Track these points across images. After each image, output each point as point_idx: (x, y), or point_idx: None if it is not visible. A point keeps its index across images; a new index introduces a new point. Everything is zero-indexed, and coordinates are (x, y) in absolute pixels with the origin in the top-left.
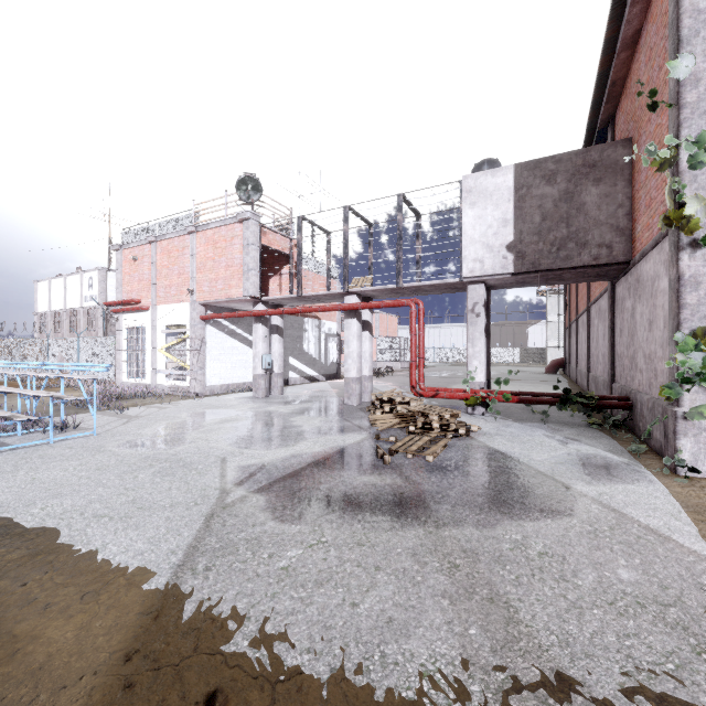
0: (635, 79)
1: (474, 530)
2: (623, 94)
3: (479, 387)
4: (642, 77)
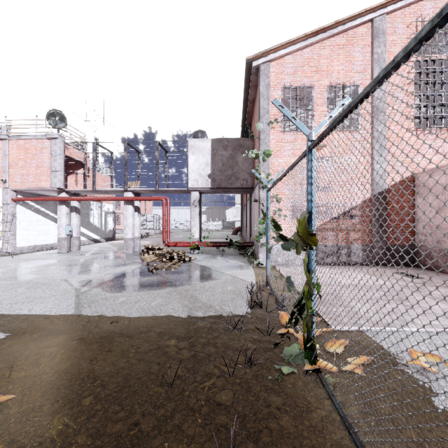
0: (255, 116)
1: (189, 286)
2: (253, 117)
3: (196, 240)
4: (256, 117)
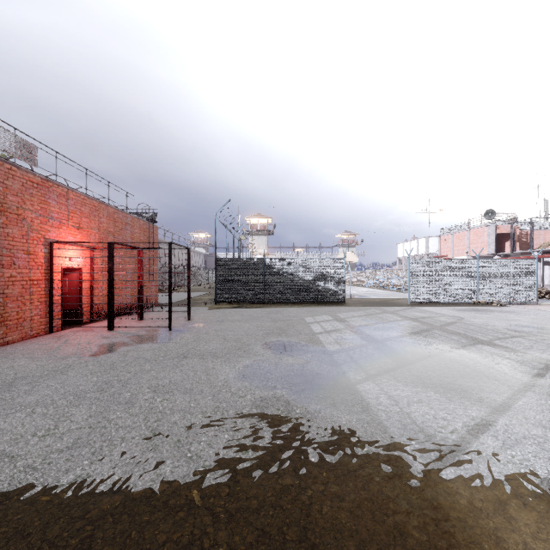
0: None
1: None
2: None
3: None
4: None
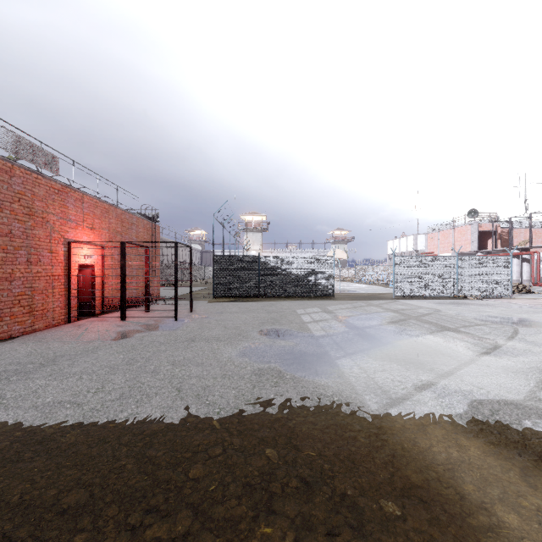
0: None
1: None
2: None
3: None
4: None
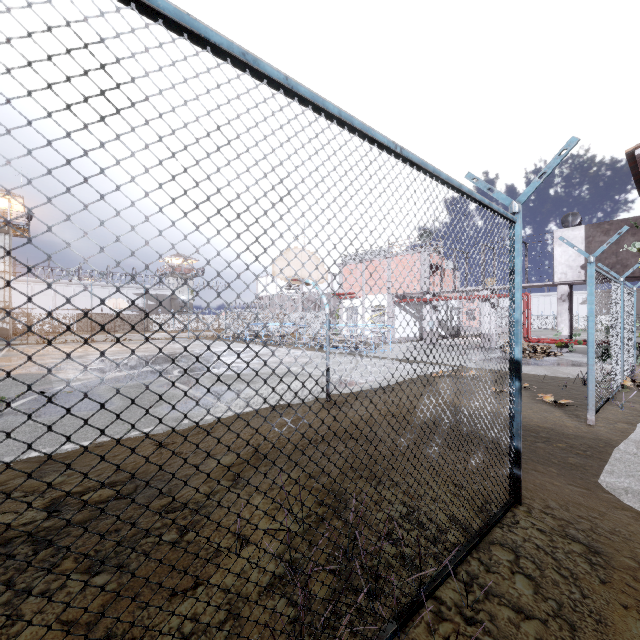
0: None
1: (552, 366)
2: None
3: (564, 338)
4: None
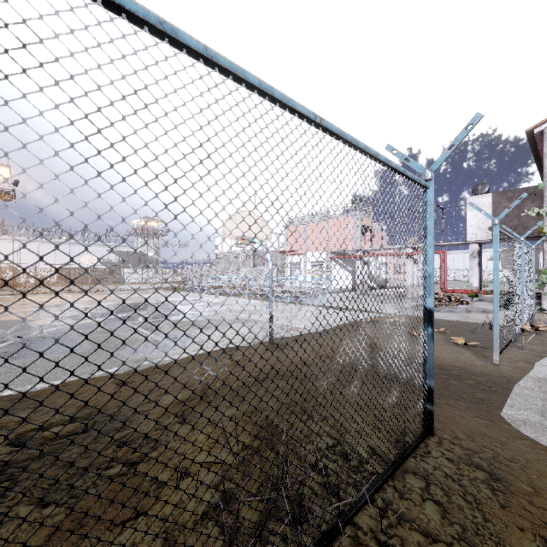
0: None
1: (464, 313)
2: None
3: (475, 289)
4: None
